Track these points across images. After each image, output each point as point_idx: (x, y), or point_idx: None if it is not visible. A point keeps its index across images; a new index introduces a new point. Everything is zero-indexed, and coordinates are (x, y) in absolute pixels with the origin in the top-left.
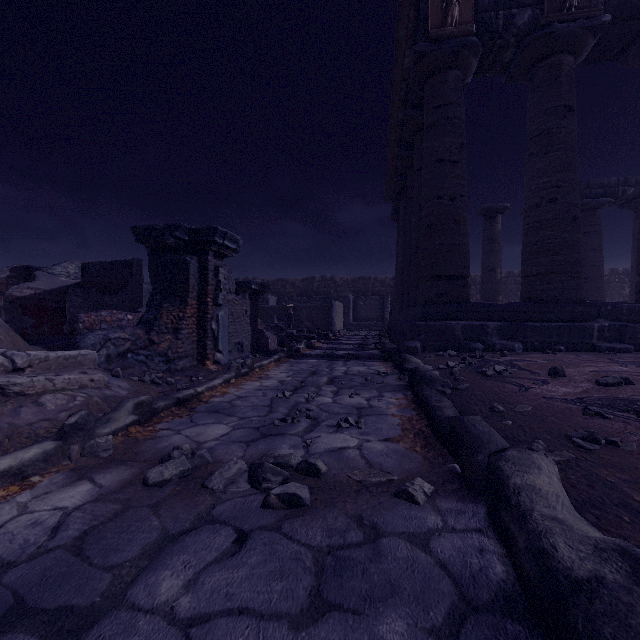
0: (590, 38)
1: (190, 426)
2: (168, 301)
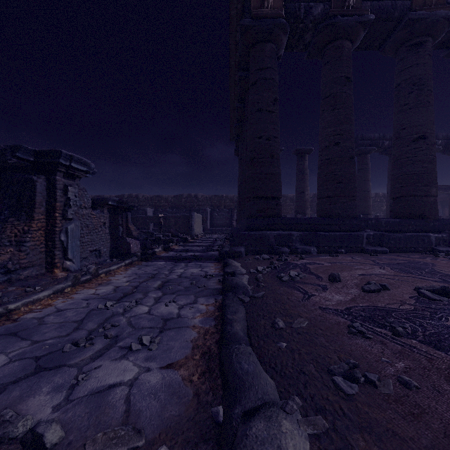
0: (361, 30)
1: None
2: (14, 216)
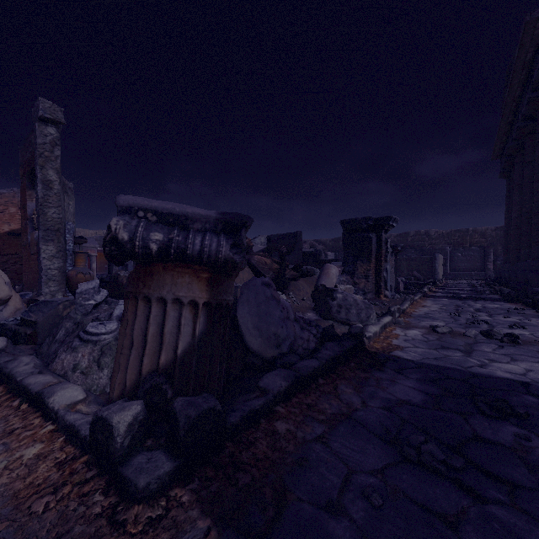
0: None
1: (421, 321)
2: (359, 260)
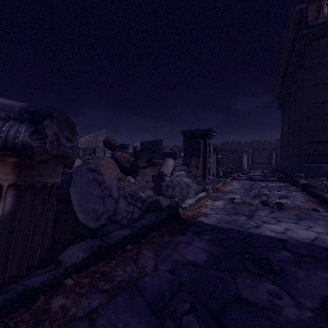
0: None
1: (226, 195)
2: (193, 156)
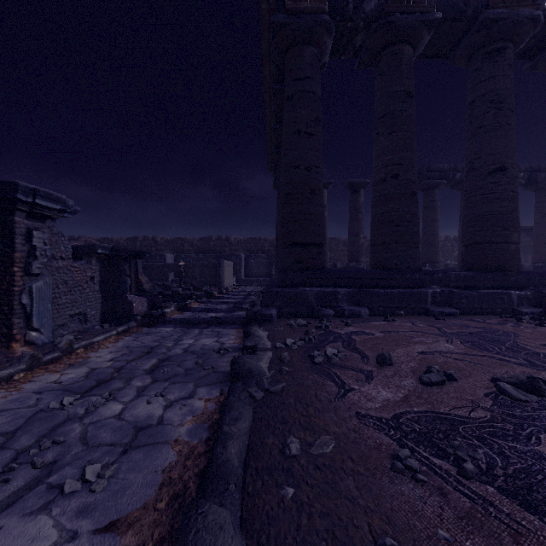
0: (425, 32)
1: None
2: None
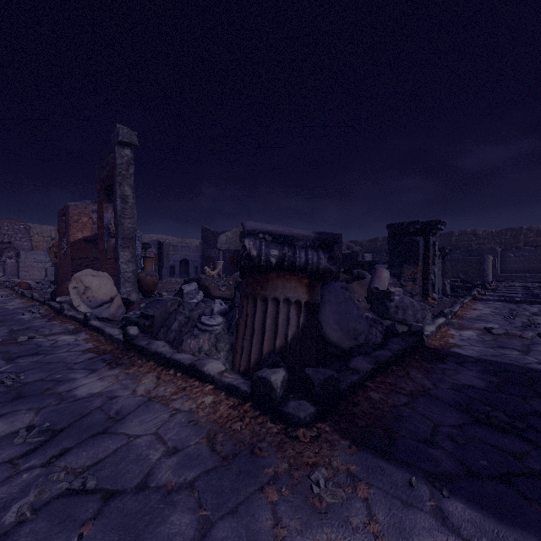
0: None
1: (473, 323)
2: (406, 263)
